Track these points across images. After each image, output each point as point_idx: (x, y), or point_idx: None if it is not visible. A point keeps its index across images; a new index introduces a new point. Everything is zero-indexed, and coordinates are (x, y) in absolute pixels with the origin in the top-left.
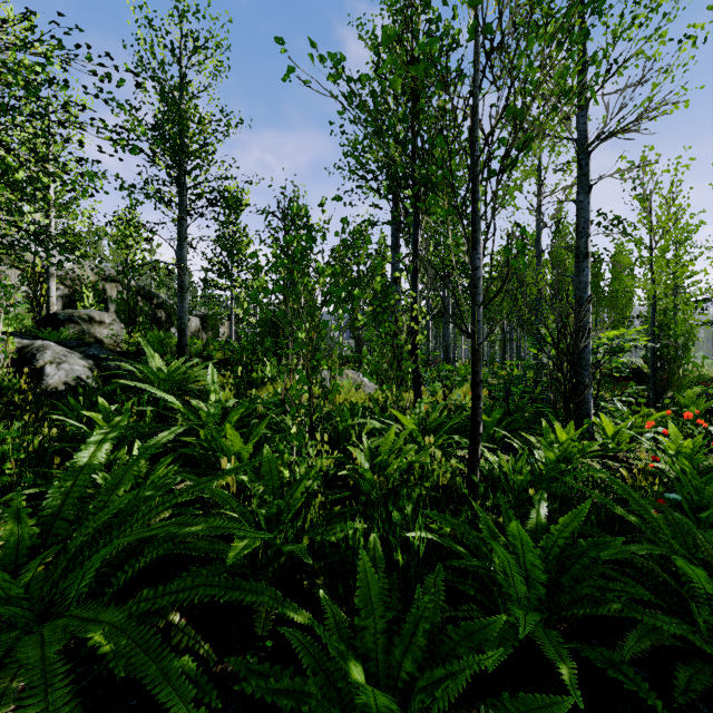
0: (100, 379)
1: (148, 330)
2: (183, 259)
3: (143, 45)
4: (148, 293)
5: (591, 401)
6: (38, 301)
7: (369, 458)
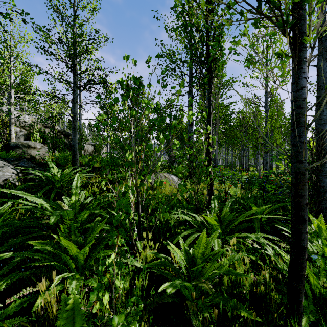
0: (22, 180)
1: (63, 151)
2: (75, 112)
3: None
4: (67, 133)
5: None
6: (5, 137)
7: (185, 260)
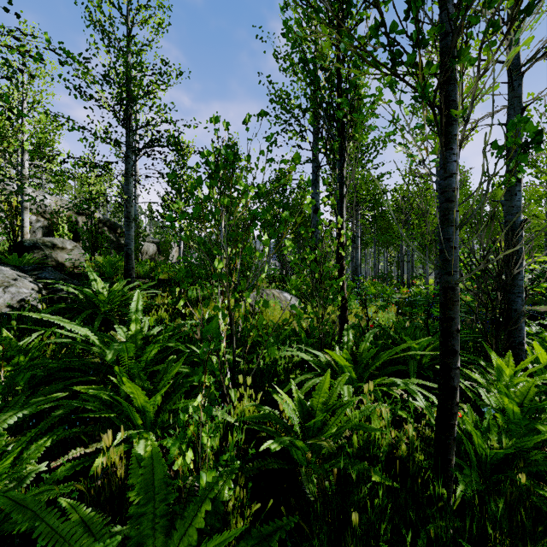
0: (47, 300)
1: (109, 254)
2: (129, 192)
3: (92, 1)
4: (113, 224)
5: (524, 329)
6: (14, 230)
7: (299, 414)
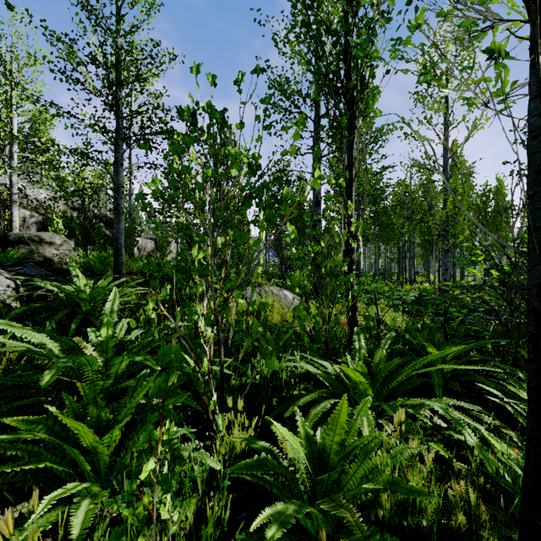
0: (25, 298)
1: (102, 250)
2: (119, 183)
3: None
4: (110, 220)
5: None
6: (3, 225)
7: (307, 457)
